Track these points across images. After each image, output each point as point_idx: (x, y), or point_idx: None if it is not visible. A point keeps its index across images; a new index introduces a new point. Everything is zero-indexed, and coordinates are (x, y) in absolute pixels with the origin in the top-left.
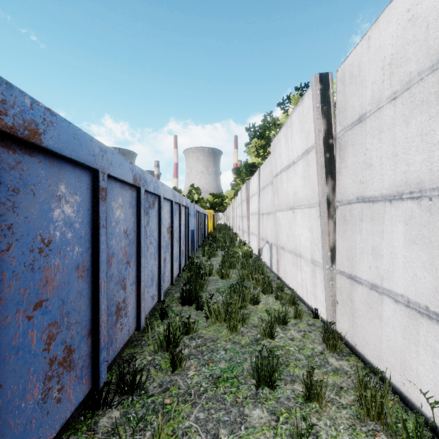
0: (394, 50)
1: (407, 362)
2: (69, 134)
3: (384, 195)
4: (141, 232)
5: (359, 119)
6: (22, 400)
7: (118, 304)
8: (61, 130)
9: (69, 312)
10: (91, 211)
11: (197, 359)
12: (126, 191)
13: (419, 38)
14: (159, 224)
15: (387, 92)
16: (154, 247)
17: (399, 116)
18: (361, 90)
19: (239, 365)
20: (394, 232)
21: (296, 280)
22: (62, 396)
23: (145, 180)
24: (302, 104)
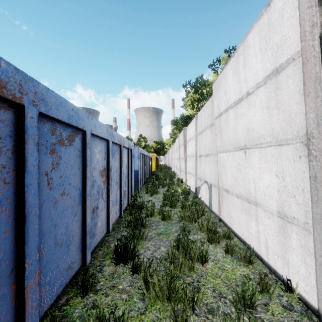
0: None
1: None
2: None
3: None
4: (27, 182)
5: None
6: None
7: None
8: None
9: None
10: None
11: None
12: None
13: None
14: (83, 167)
15: None
16: (73, 198)
17: None
18: None
19: None
20: None
21: (248, 230)
22: None
23: (42, 98)
24: (267, 11)
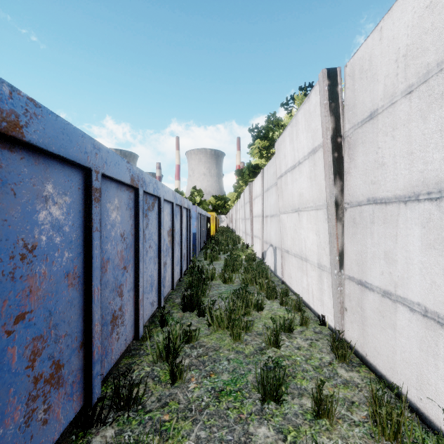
0: (409, 40)
1: (425, 376)
2: (57, 128)
3: (398, 196)
4: (139, 235)
5: (370, 115)
6: (1, 425)
7: (114, 312)
8: (47, 124)
9: (57, 324)
10: (83, 213)
11: (199, 370)
12: (123, 192)
13: (438, 26)
14: (159, 227)
15: (402, 85)
16: (154, 251)
17: (415, 112)
18: (373, 85)
19: (243, 377)
20: (409, 235)
21: (302, 285)
22: (48, 416)
23: (144, 181)
24: (308, 102)
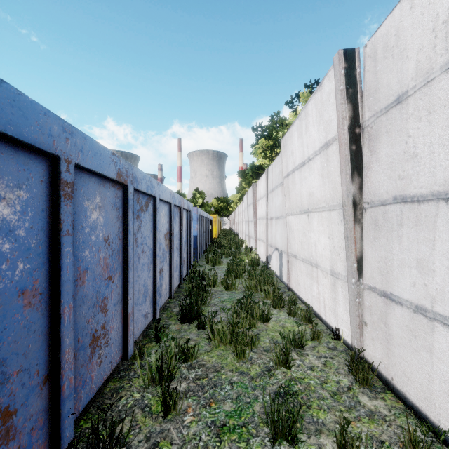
0: None
1: None
2: (1, 97)
3: (436, 193)
4: (129, 239)
5: (397, 99)
6: None
7: (94, 332)
8: None
9: (6, 358)
10: (48, 213)
11: (197, 398)
12: (107, 189)
13: None
14: (154, 230)
15: (442, 59)
16: (148, 256)
17: None
18: (401, 63)
19: (249, 407)
20: None
21: (311, 293)
22: None
23: (135, 177)
24: (320, 90)
